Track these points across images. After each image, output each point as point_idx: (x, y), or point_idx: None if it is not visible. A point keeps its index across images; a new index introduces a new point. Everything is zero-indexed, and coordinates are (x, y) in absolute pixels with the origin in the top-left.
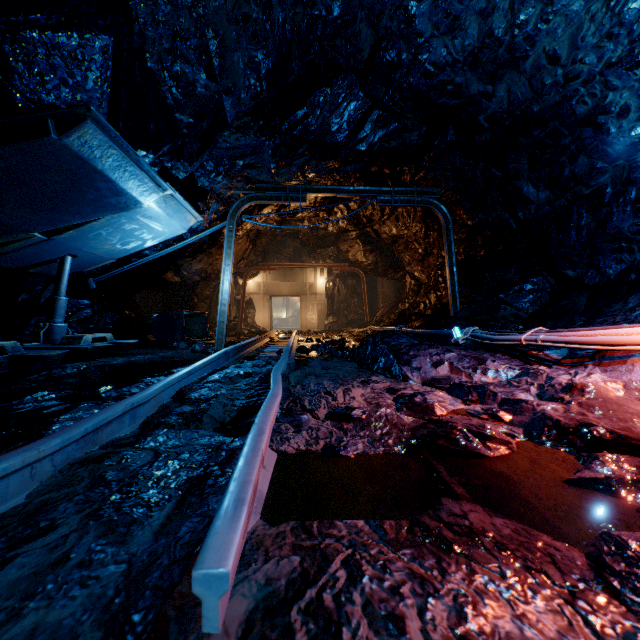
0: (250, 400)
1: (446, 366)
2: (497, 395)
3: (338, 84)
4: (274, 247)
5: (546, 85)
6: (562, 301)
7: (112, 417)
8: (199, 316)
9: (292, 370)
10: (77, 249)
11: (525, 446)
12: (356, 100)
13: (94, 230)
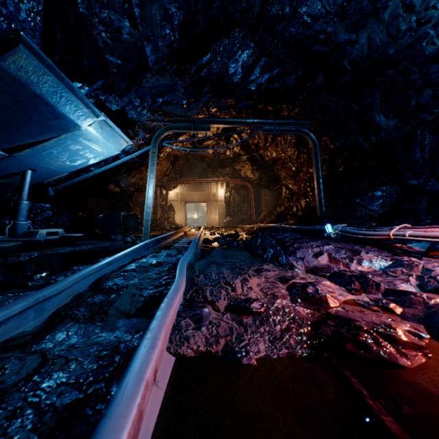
0: (157, 290)
1: (325, 256)
2: (380, 285)
3: (234, 36)
4: (188, 167)
5: (401, 30)
6: (406, 204)
7: (6, 316)
8: (133, 216)
9: (197, 259)
10: (35, 164)
11: (432, 346)
12: (248, 49)
13: (46, 149)
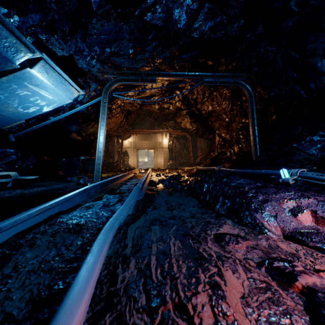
0: None
1: (308, 215)
2: None
3: None
4: (139, 121)
5: None
6: None
7: None
8: (92, 160)
9: (135, 216)
10: None
11: None
12: None
13: None
